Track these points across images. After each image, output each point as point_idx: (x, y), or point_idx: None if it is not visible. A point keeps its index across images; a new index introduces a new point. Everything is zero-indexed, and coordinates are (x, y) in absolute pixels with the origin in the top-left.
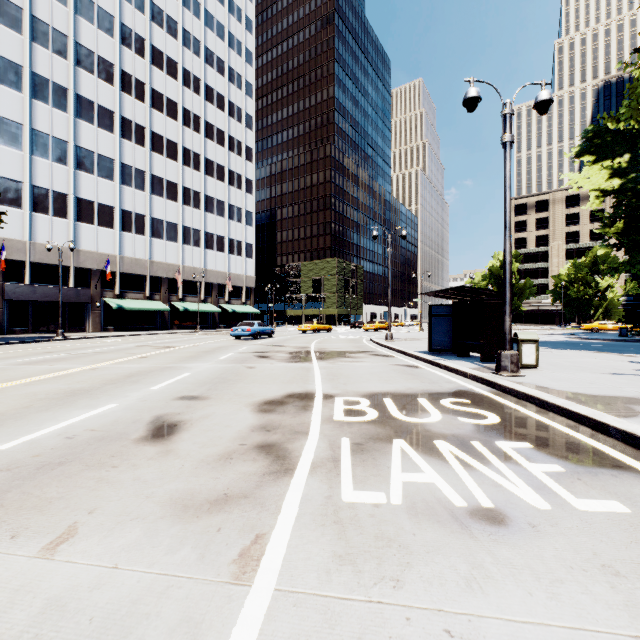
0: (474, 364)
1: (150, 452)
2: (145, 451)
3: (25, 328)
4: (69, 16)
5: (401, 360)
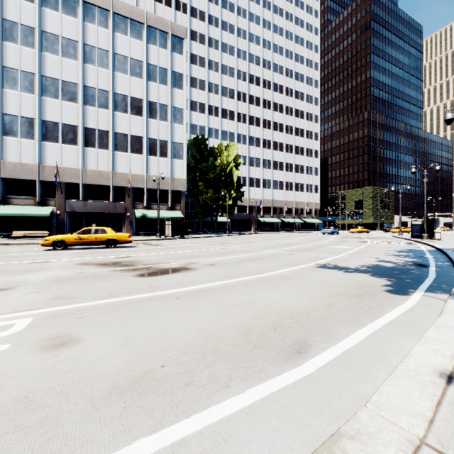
0: (421, 239)
1: (346, 242)
2: (345, 242)
3: (234, 230)
4: (247, 106)
5: (397, 239)
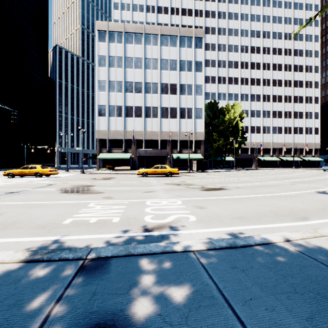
0: None
1: None
2: None
3: (238, 166)
4: (248, 71)
5: None
